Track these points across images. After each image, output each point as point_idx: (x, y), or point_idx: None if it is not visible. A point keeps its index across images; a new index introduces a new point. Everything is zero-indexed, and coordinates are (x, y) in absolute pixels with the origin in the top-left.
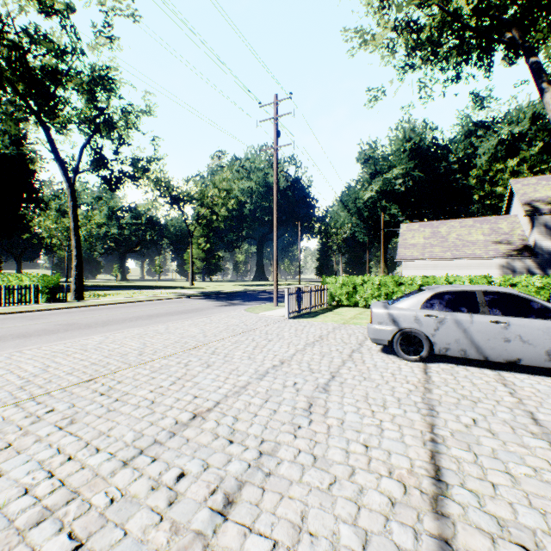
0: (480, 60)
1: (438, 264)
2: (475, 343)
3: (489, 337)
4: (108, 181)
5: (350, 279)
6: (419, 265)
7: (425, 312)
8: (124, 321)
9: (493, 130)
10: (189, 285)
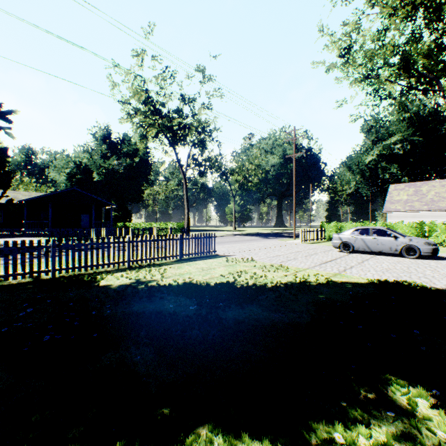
0: (424, 92)
1: (416, 215)
2: (367, 245)
3: (371, 243)
4: (199, 172)
5: (338, 225)
6: (401, 215)
7: (351, 236)
8: (227, 242)
9: None
10: (233, 229)
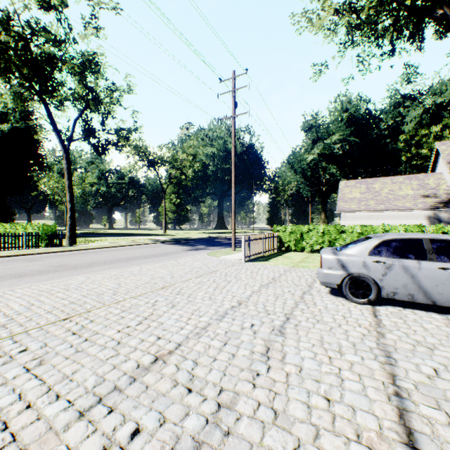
0: (413, 36)
1: (373, 215)
2: (423, 288)
3: (437, 282)
4: (96, 147)
5: (298, 228)
6: (356, 216)
7: (373, 259)
8: (105, 263)
9: (419, 101)
10: (163, 233)
